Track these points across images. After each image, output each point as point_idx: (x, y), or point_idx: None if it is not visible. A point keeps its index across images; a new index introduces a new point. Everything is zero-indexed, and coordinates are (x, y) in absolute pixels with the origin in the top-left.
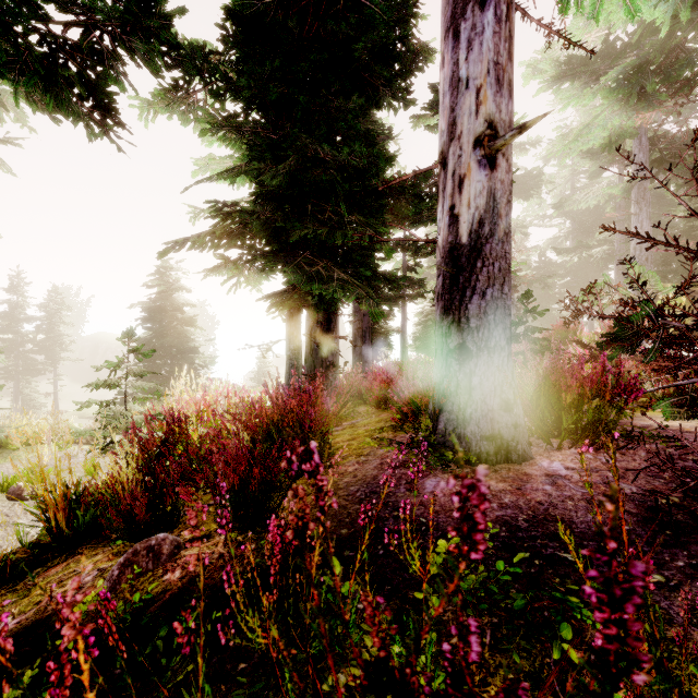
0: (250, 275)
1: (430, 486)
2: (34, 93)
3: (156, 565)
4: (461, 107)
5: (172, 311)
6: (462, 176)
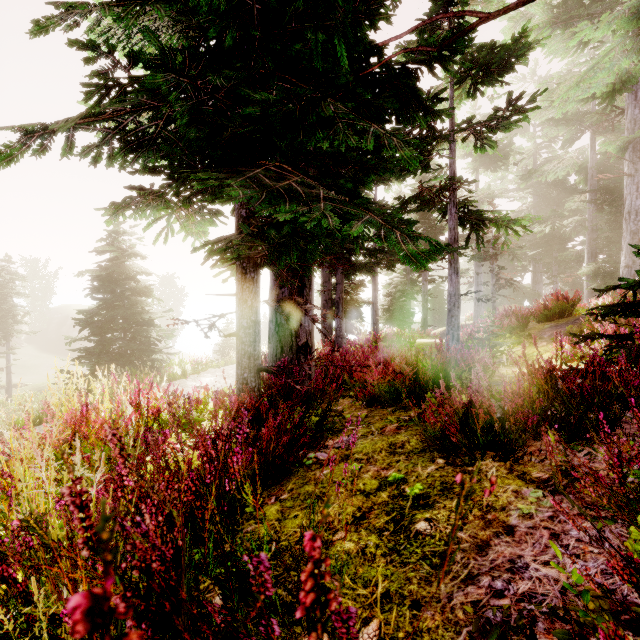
0: (189, 219)
1: None
2: None
3: None
4: None
5: (125, 280)
6: None
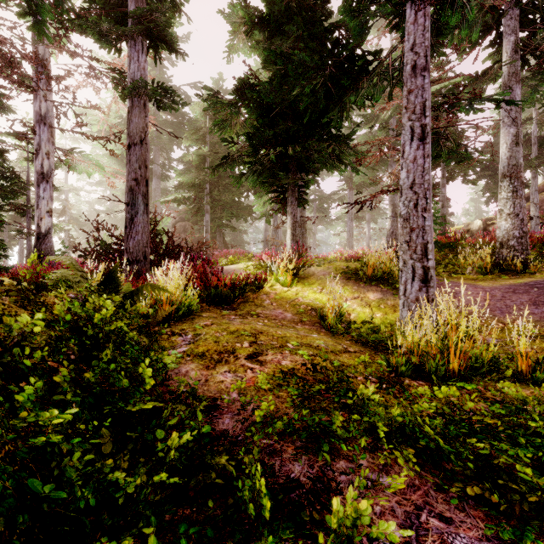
0: None
1: None
2: None
3: None
4: (40, 203)
5: None
6: (40, 218)
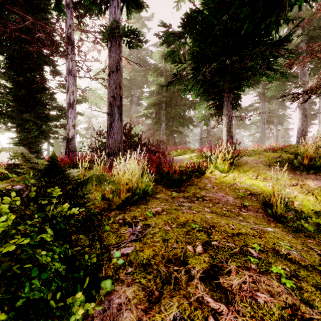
0: (2, 130)
1: None
2: None
3: None
4: (69, 120)
5: None
6: (69, 129)
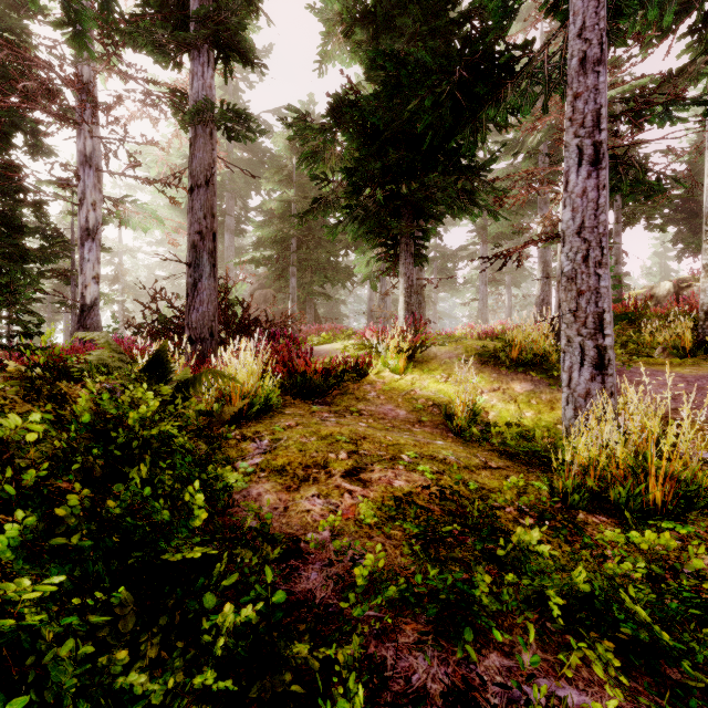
0: None
1: None
2: None
3: None
4: (85, 266)
5: None
6: (85, 285)
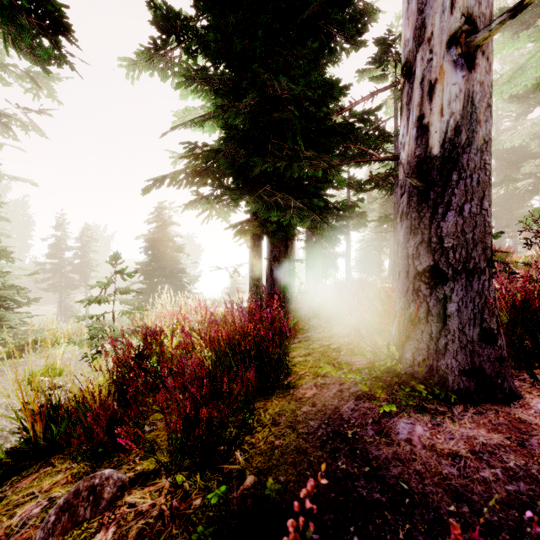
0: (220, 208)
1: (403, 431)
2: (14, 35)
3: (93, 514)
4: (432, 6)
5: (166, 241)
6: (433, 81)
